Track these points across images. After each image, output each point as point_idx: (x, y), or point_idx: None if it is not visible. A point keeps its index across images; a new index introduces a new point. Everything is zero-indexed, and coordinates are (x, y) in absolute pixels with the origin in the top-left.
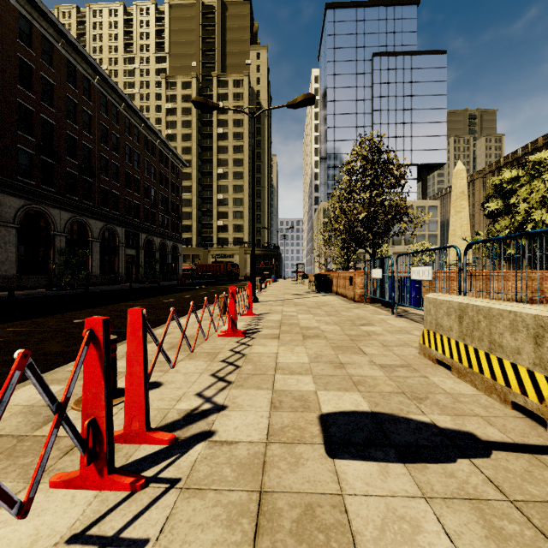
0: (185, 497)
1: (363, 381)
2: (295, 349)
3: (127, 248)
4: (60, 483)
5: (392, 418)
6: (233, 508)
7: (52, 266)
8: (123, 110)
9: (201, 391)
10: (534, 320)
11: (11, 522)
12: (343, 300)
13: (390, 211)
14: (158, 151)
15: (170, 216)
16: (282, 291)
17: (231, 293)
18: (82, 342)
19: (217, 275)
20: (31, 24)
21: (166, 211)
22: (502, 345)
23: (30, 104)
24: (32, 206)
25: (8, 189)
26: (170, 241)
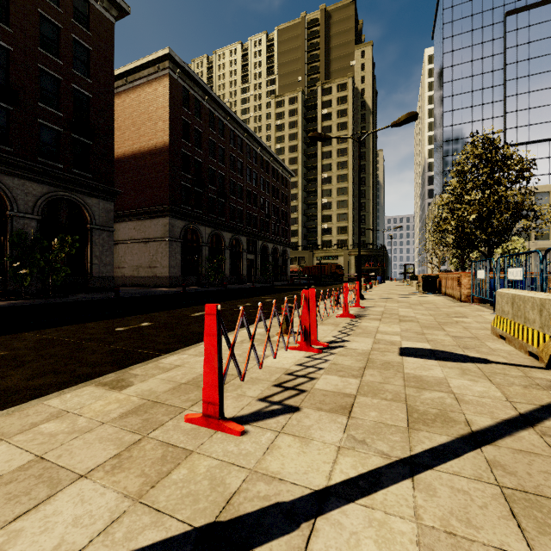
0: (339, 356)
1: (434, 340)
2: (392, 326)
3: (248, 254)
4: (293, 348)
5: (442, 351)
6: (357, 359)
7: (200, 269)
8: (245, 139)
9: (334, 336)
10: (539, 301)
11: (284, 353)
12: (450, 300)
13: (508, 209)
14: (271, 167)
15: (281, 223)
16: (387, 291)
17: (345, 287)
18: (303, 298)
19: (322, 276)
20: (189, 92)
21: (277, 220)
22: (528, 319)
23: (188, 151)
24: (190, 226)
25: (177, 215)
26: (280, 245)
